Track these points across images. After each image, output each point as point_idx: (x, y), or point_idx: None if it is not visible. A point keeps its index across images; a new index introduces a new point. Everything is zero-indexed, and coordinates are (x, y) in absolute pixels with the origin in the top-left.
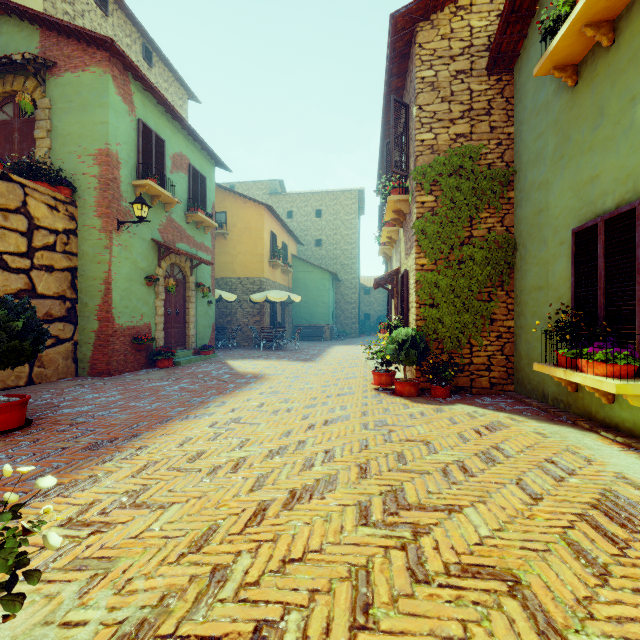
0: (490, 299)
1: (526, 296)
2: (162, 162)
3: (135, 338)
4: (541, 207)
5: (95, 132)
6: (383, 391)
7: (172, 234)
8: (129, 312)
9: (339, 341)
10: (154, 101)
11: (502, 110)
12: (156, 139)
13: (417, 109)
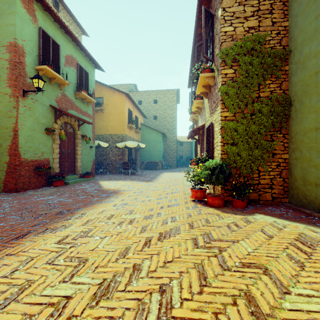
0: (272, 139)
1: (301, 136)
2: (57, 58)
3: (37, 167)
4: (318, 69)
5: (7, 31)
6: (198, 202)
7: (65, 104)
8: (32, 150)
9: (166, 170)
10: (52, 19)
11: (280, 10)
12: (53, 43)
13: (222, 10)
